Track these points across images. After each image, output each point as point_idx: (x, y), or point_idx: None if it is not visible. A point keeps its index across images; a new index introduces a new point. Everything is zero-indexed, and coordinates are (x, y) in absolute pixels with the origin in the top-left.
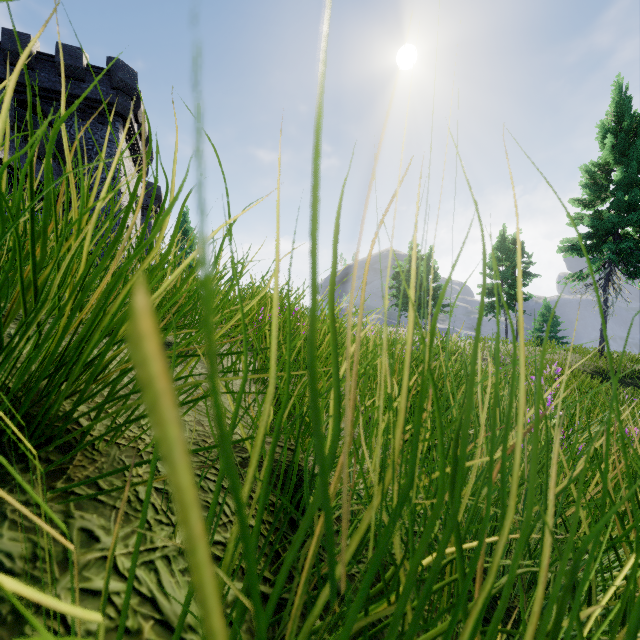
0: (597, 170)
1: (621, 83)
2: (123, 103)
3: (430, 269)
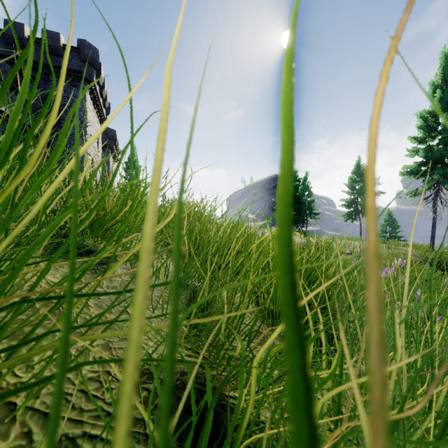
0: (429, 116)
1: (446, 52)
2: (89, 71)
3: (306, 188)
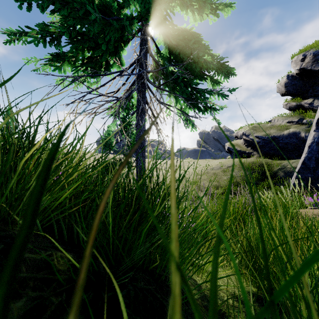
0: None
1: None
2: None
3: (109, 134)
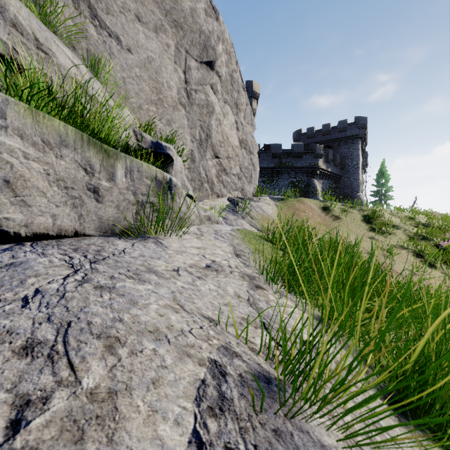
0: None
1: None
2: (361, 133)
3: None
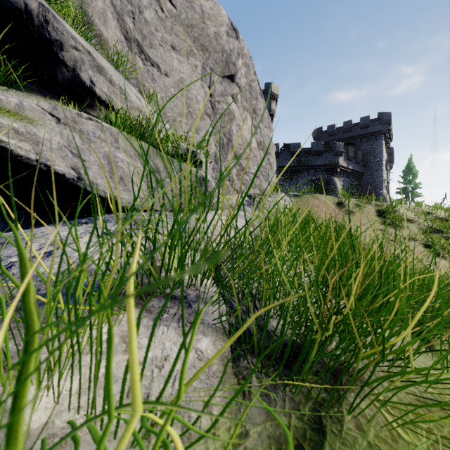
0: None
1: None
2: (385, 128)
3: None
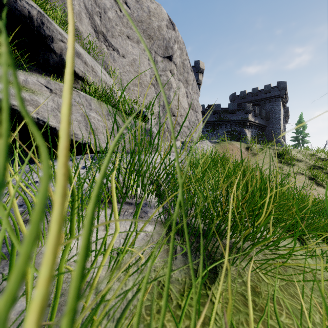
0: None
1: None
2: (282, 93)
3: None
